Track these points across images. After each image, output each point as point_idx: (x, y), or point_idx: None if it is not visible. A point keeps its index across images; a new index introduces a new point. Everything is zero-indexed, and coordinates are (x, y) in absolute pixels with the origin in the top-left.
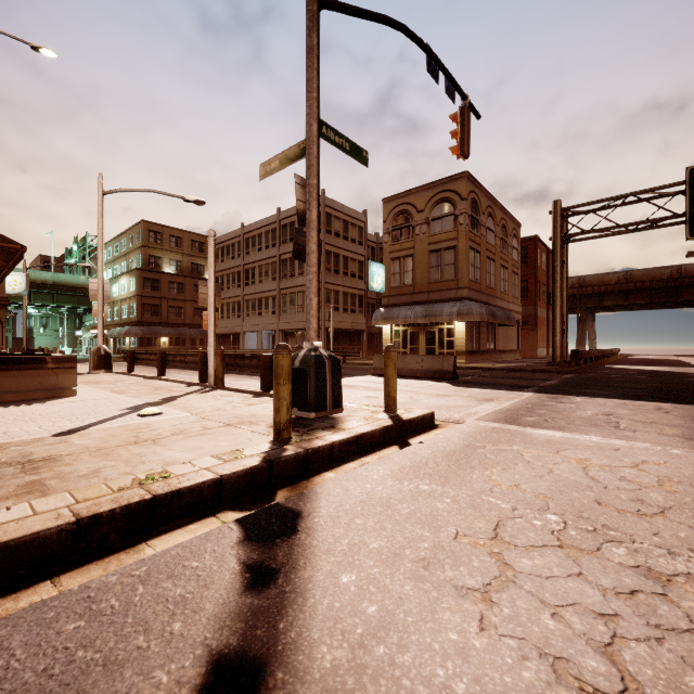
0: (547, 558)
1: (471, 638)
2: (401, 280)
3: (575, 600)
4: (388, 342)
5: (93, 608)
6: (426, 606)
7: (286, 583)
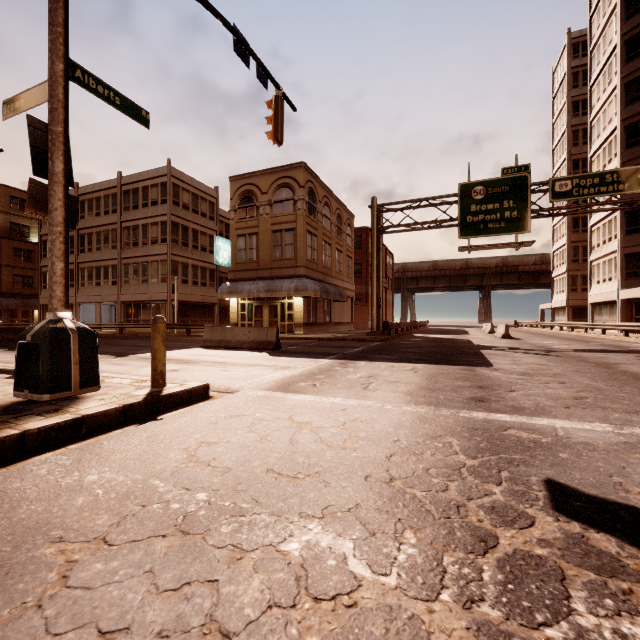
0: (129, 557)
1: None
2: (247, 256)
3: (94, 617)
4: (235, 314)
5: None
6: None
7: None
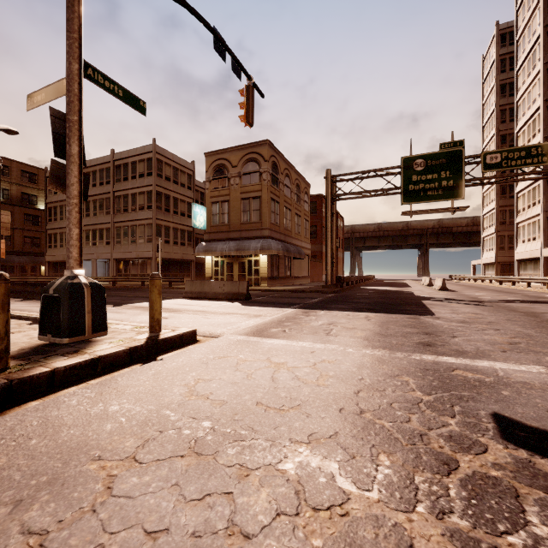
0: (157, 473)
1: None
2: (220, 220)
3: (139, 520)
4: (209, 270)
5: None
6: None
7: None
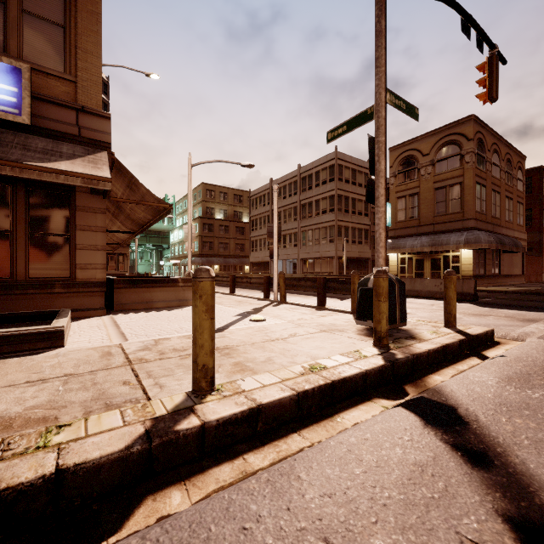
0: None
1: None
2: (407, 215)
3: None
4: (394, 267)
5: (361, 460)
6: None
7: (505, 466)
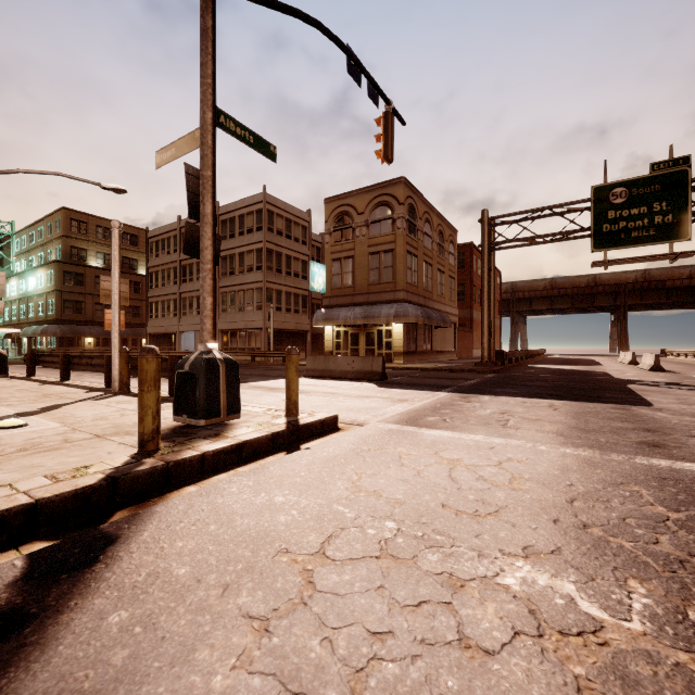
0: (356, 572)
1: (213, 681)
2: (342, 281)
3: (357, 619)
4: (330, 342)
5: None
6: (187, 645)
7: (33, 633)
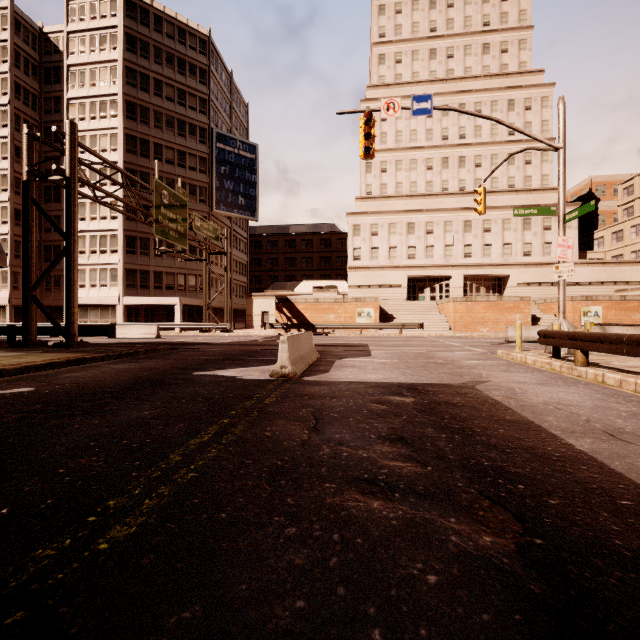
0: None
1: None
2: None
3: None
4: None
5: None
6: None
7: None
